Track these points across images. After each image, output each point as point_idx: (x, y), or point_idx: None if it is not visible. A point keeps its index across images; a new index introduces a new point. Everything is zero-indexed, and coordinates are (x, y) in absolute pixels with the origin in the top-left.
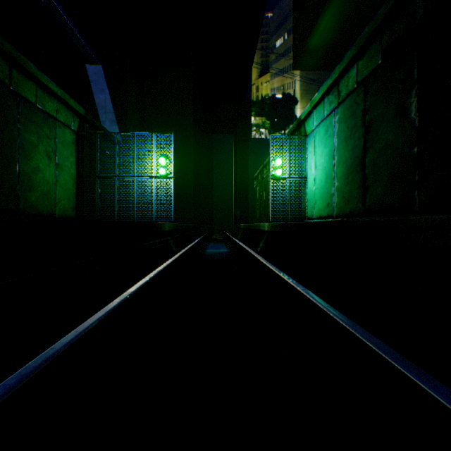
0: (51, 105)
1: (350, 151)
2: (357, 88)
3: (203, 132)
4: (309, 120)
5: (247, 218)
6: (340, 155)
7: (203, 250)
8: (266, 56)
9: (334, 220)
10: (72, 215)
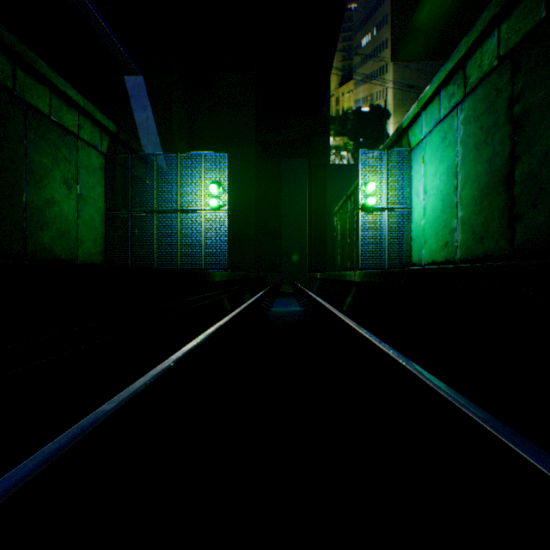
0: (70, 118)
1: (485, 163)
2: (498, 66)
3: (268, 156)
4: (415, 127)
5: (325, 266)
6: (466, 171)
7: (266, 308)
8: (349, 59)
9: (494, 264)
10: (100, 262)
